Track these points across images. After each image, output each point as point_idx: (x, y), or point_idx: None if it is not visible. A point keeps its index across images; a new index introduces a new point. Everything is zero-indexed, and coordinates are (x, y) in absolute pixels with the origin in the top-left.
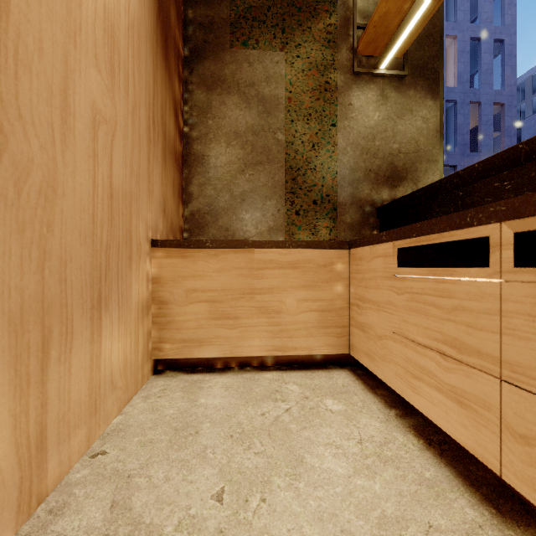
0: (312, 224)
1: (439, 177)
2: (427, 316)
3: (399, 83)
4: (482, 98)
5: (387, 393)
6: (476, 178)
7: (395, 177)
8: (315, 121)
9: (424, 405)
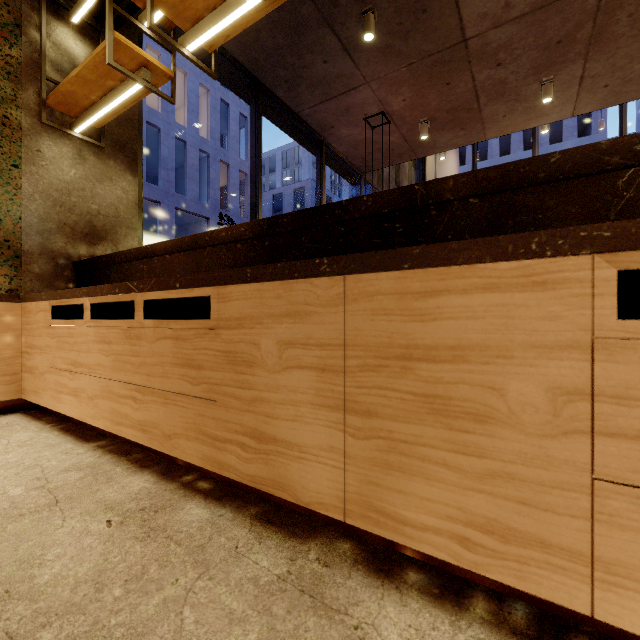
0: None
1: (138, 243)
2: (65, 351)
3: (98, 149)
4: (231, 161)
5: (52, 418)
6: (132, 259)
7: (95, 235)
8: None
9: (64, 408)
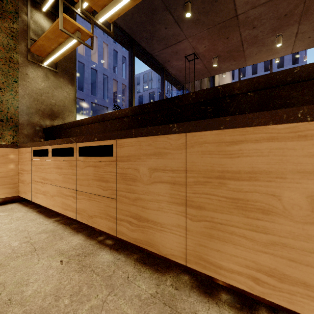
0: (0, 132)
1: (74, 119)
2: (39, 172)
3: (55, 73)
4: (118, 79)
5: (33, 205)
6: (72, 126)
7: (53, 115)
8: (2, 76)
9: (38, 201)
